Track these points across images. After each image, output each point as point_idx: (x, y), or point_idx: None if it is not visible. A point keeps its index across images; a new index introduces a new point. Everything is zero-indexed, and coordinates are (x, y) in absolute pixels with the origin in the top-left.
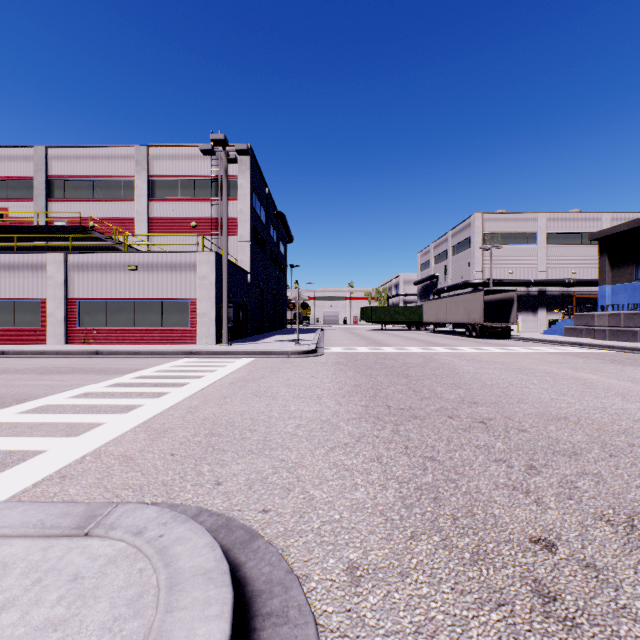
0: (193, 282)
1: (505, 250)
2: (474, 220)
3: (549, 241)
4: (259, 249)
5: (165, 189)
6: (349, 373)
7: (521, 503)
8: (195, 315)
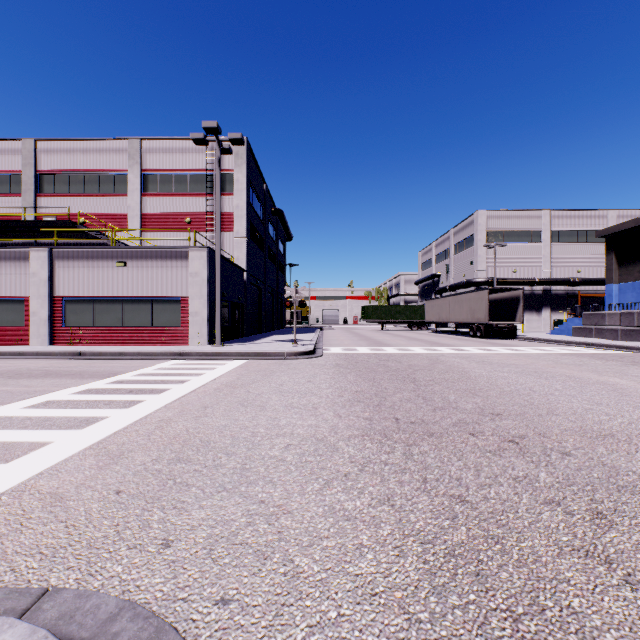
0: (185, 279)
1: (509, 248)
2: (477, 217)
3: (554, 239)
4: (256, 246)
5: (158, 184)
6: (349, 377)
7: (607, 584)
8: (187, 314)
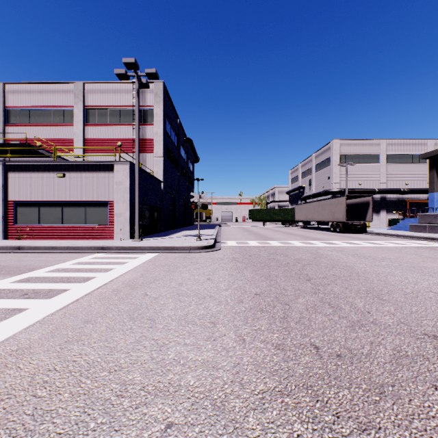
0: (111, 187)
1: (356, 167)
2: (333, 145)
3: (388, 160)
4: (171, 164)
5: (97, 116)
6: (246, 273)
7: None
8: (113, 215)
